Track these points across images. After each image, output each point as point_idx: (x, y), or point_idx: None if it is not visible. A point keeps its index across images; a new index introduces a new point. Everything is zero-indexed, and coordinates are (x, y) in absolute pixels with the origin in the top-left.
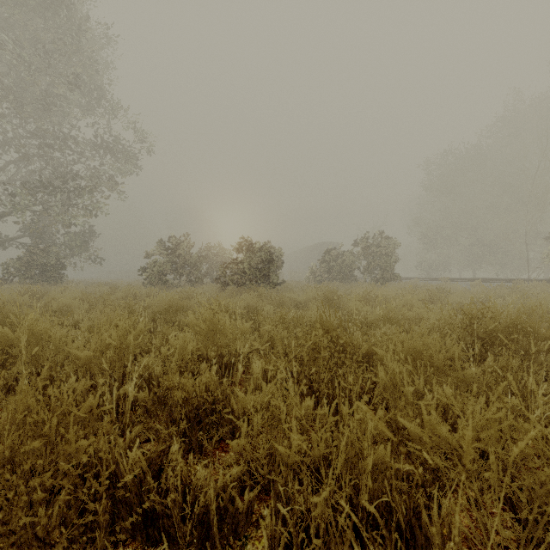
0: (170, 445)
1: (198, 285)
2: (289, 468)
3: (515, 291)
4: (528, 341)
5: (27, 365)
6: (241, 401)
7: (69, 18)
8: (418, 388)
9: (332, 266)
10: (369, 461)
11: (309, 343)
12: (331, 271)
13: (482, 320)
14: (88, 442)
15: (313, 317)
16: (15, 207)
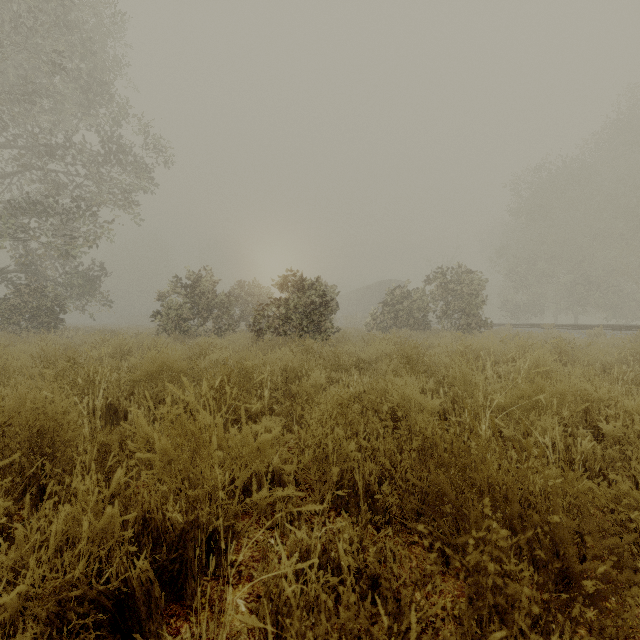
0: None
1: (228, 334)
2: None
3: None
4: None
5: None
6: None
7: None
8: None
9: (399, 309)
10: None
11: (493, 639)
12: (398, 316)
13: None
14: None
15: (395, 396)
16: None
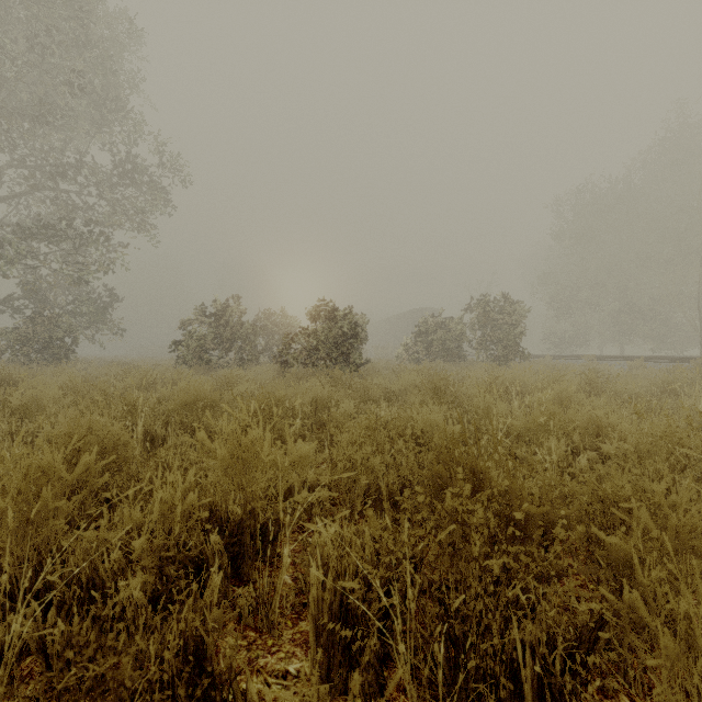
0: None
1: (251, 366)
2: None
3: None
4: None
5: None
6: None
7: None
8: None
9: (433, 340)
10: None
11: (448, 529)
12: (432, 347)
13: None
14: None
15: (420, 423)
16: (3, 259)
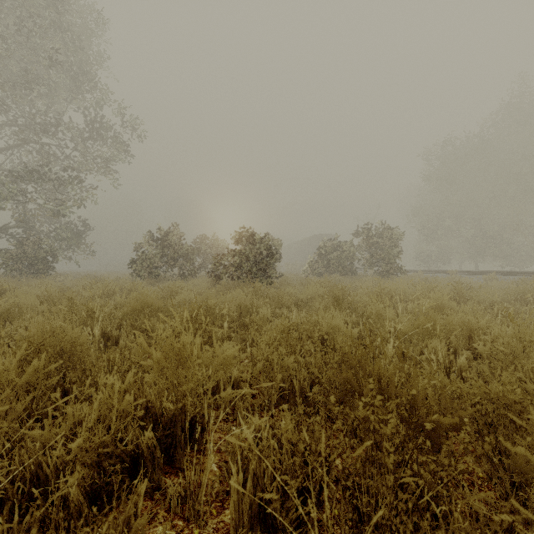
0: None
1: (190, 278)
2: None
3: None
4: None
5: None
6: None
7: None
8: None
9: (331, 258)
10: None
11: (365, 445)
12: (330, 264)
13: None
14: None
15: (324, 326)
16: None
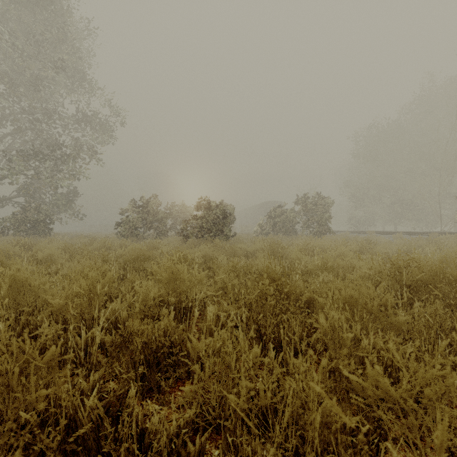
0: (129, 389)
1: (164, 237)
2: (237, 416)
3: (431, 243)
4: (449, 288)
5: (9, 310)
6: (195, 347)
7: (55, 13)
8: (355, 333)
9: (276, 221)
10: (316, 418)
11: (257, 292)
12: (275, 226)
13: (409, 270)
14: (47, 391)
15: (260, 266)
16: (11, 172)
